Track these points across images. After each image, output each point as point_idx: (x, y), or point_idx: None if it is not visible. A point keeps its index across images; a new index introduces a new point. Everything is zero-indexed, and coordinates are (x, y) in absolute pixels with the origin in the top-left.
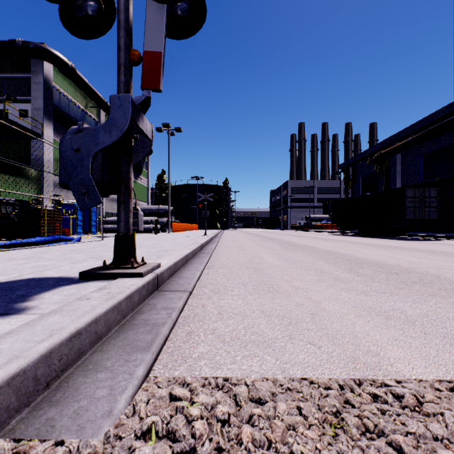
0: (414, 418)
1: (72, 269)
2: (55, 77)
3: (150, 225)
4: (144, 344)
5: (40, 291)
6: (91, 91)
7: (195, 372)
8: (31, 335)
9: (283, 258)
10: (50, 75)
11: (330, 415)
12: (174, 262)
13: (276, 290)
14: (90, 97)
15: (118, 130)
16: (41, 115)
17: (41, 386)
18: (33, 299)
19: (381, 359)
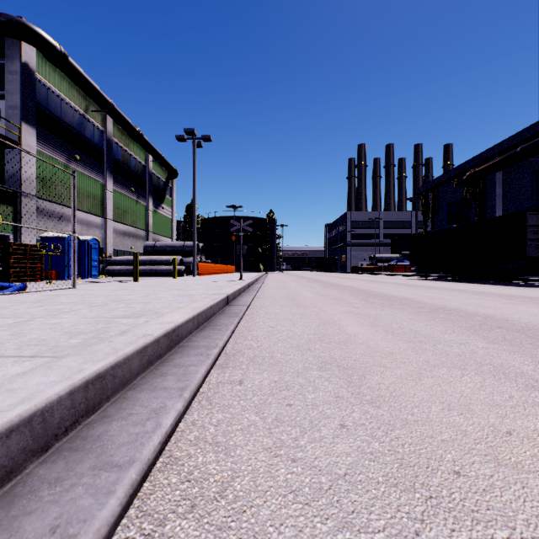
0: None
1: None
2: (40, 66)
3: (170, 267)
4: None
5: None
6: (90, 87)
7: None
8: None
9: (383, 327)
10: (32, 62)
11: None
12: (80, 378)
13: None
14: (90, 96)
15: None
16: (18, 115)
17: None
18: None
19: None
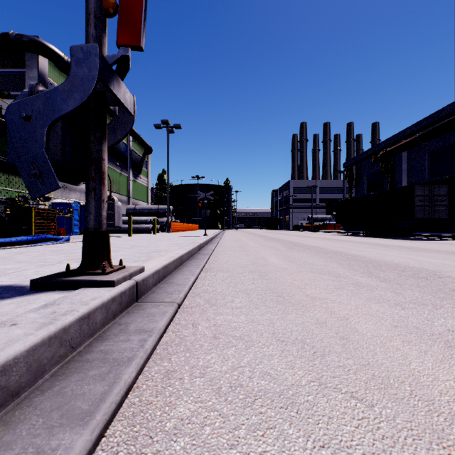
0: None
1: (34, 275)
2: (51, 72)
3: (149, 225)
4: (85, 406)
5: None
6: None
7: None
8: None
9: (289, 260)
10: (45, 70)
11: None
12: (163, 264)
13: (287, 300)
14: None
15: (82, 92)
16: None
17: None
18: None
19: None
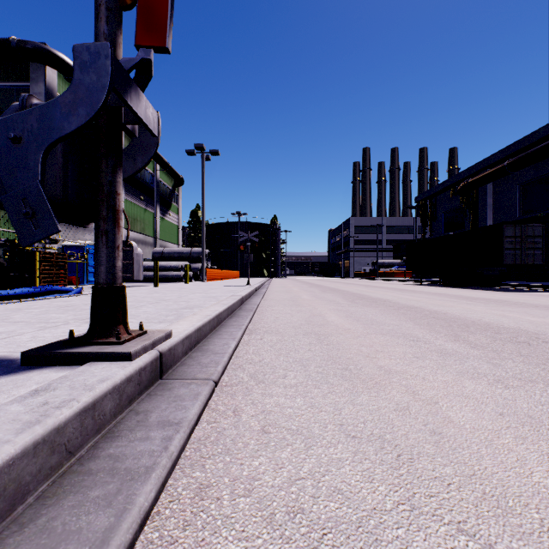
0: None
1: (29, 342)
2: (60, 87)
3: (179, 273)
4: None
5: None
6: None
7: None
8: None
9: (353, 317)
10: (54, 84)
11: None
12: (196, 327)
13: (355, 375)
14: None
15: (88, 106)
16: None
17: None
18: None
19: None
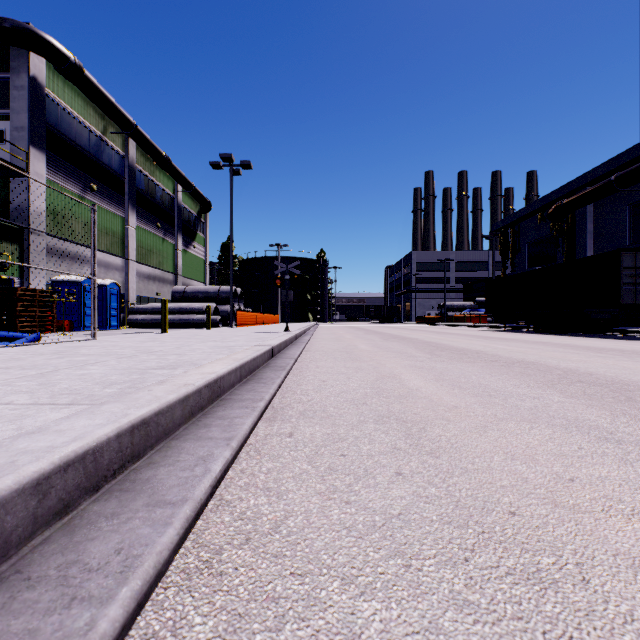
0: None
1: None
2: (51, 81)
3: (203, 316)
4: None
5: None
6: (109, 105)
7: None
8: None
9: (449, 381)
10: (41, 76)
11: None
12: (126, 422)
13: (599, 632)
14: (109, 116)
15: None
16: (25, 138)
17: None
18: None
19: None
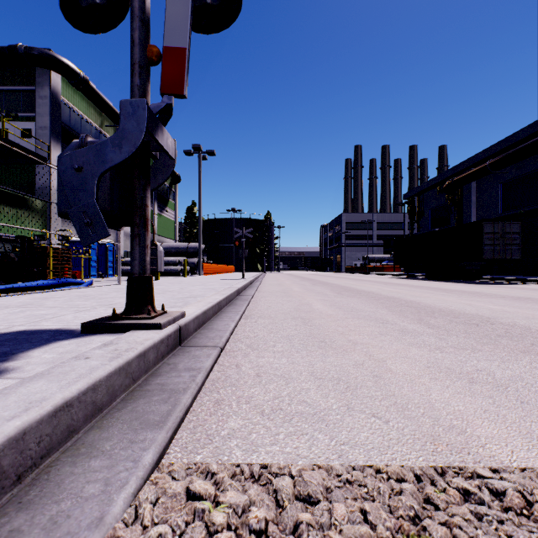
0: (526, 528)
1: (75, 320)
2: (64, 90)
3: (177, 267)
4: (157, 418)
5: (29, 348)
6: (107, 106)
7: (223, 456)
8: (0, 408)
9: (337, 306)
10: (58, 87)
11: (407, 523)
12: (202, 310)
13: (329, 345)
14: (106, 114)
15: (131, 145)
16: (47, 135)
17: (8, 480)
18: (18, 357)
19: (468, 438)
